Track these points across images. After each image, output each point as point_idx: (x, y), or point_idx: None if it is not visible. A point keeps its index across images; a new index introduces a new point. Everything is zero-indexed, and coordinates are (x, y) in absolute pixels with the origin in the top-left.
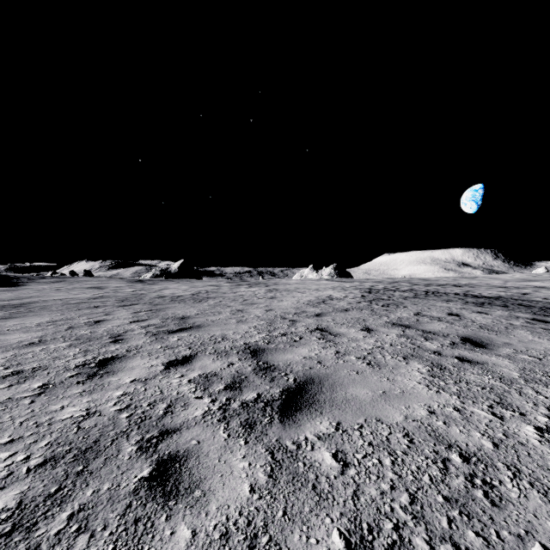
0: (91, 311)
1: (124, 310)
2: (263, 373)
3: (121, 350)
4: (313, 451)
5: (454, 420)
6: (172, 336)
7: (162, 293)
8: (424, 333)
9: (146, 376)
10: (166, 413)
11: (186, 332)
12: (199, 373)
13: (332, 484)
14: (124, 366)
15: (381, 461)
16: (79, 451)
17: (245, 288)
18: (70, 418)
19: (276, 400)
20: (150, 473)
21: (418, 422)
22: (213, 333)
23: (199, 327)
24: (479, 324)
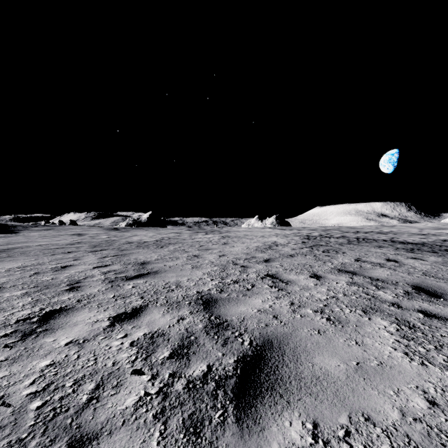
0: (63, 256)
1: (92, 255)
2: (215, 332)
3: (73, 299)
4: None
5: None
6: (128, 283)
7: (131, 239)
8: (373, 280)
9: (85, 336)
10: (89, 401)
11: (142, 278)
12: (145, 332)
13: None
14: (67, 321)
15: None
16: None
17: (202, 235)
18: None
19: (230, 376)
20: None
21: (423, 423)
22: (168, 280)
23: (156, 273)
24: (421, 270)
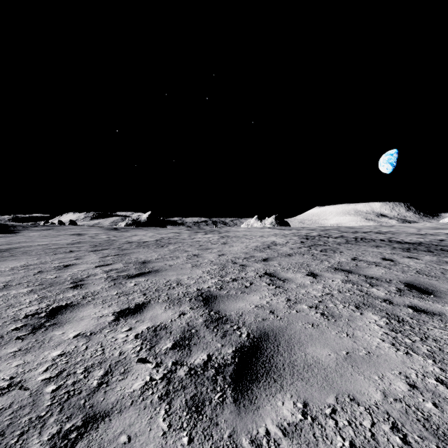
0: (65, 256)
1: (94, 255)
2: (214, 326)
3: (77, 296)
4: None
5: (445, 400)
6: (130, 281)
7: (131, 239)
8: (367, 278)
9: (92, 330)
10: (100, 385)
11: (144, 276)
12: (148, 325)
13: None
14: (73, 316)
15: None
16: None
17: (201, 235)
18: None
19: (228, 364)
20: None
21: (402, 403)
22: (169, 278)
23: (157, 272)
24: (415, 269)
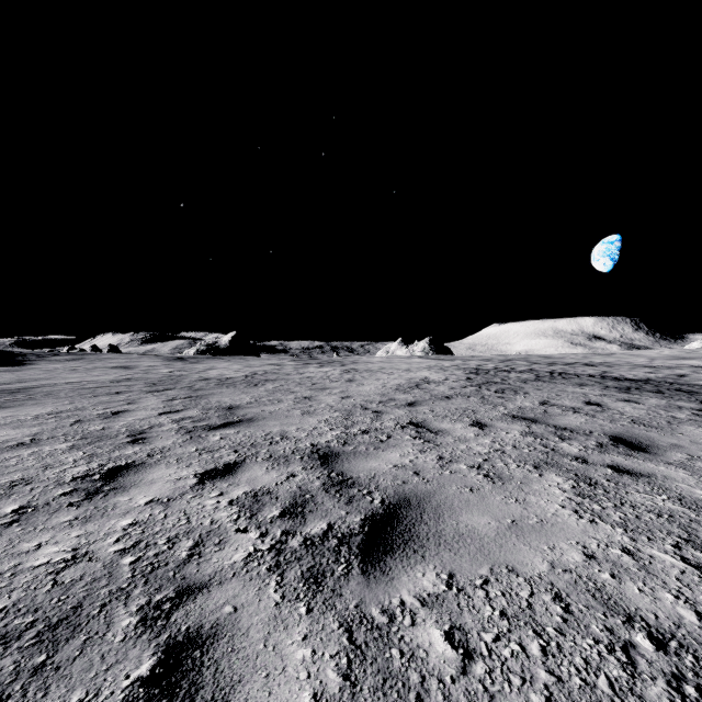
0: (110, 398)
1: (153, 397)
2: (336, 490)
3: (141, 454)
4: (414, 627)
5: (626, 571)
6: (213, 434)
7: (207, 374)
8: (558, 429)
9: (169, 495)
10: (190, 557)
11: (232, 427)
12: (246, 490)
13: (448, 694)
14: (140, 479)
15: (524, 647)
16: (46, 625)
17: (314, 368)
18: (45, 565)
19: (355, 534)
20: (152, 669)
21: (573, 573)
22: (269, 430)
23: (251, 421)
24: (631, 417)
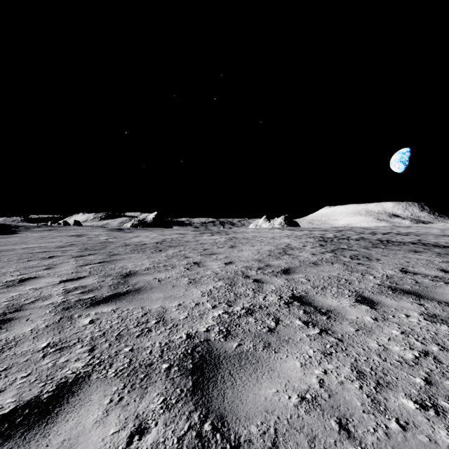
0: (37, 263)
1: (73, 262)
2: None
3: None
4: None
5: None
6: (87, 313)
7: (130, 241)
8: None
9: None
10: None
11: (113, 302)
12: None
13: None
14: None
15: None
16: None
17: (207, 236)
18: None
19: None
20: None
21: None
22: (149, 307)
23: (137, 293)
24: None
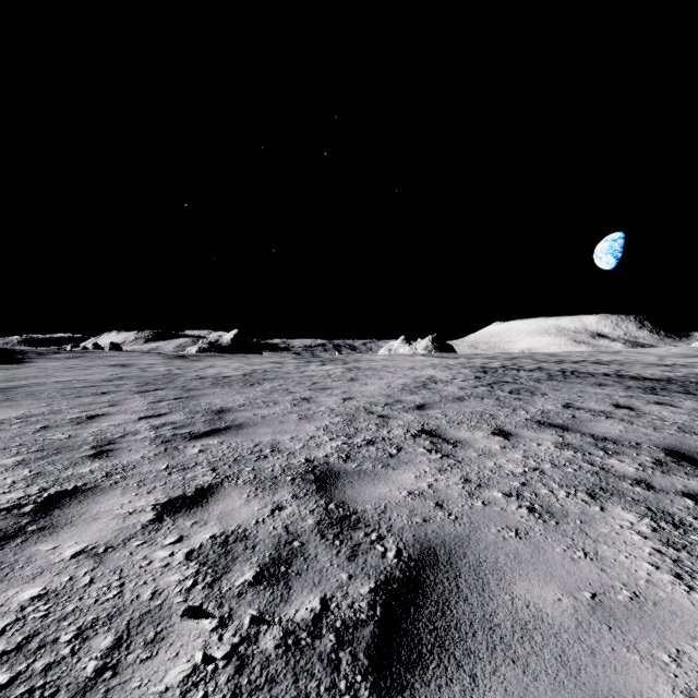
0: (93, 400)
1: (140, 398)
2: (335, 533)
3: (97, 473)
4: None
5: None
6: (192, 444)
7: (204, 373)
8: (597, 440)
9: (110, 541)
10: (98, 674)
11: (217, 436)
12: (214, 532)
13: None
14: (82, 512)
15: None
16: None
17: (316, 366)
18: None
19: (362, 621)
20: None
21: None
22: (259, 440)
23: (240, 428)
24: (675, 424)
